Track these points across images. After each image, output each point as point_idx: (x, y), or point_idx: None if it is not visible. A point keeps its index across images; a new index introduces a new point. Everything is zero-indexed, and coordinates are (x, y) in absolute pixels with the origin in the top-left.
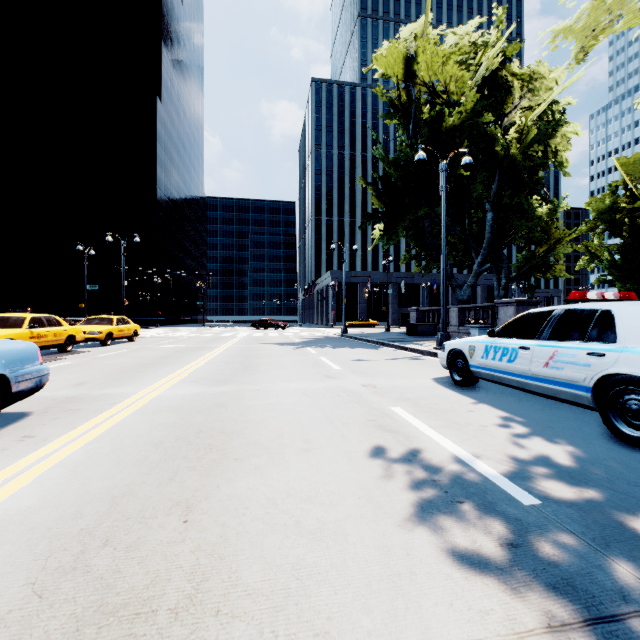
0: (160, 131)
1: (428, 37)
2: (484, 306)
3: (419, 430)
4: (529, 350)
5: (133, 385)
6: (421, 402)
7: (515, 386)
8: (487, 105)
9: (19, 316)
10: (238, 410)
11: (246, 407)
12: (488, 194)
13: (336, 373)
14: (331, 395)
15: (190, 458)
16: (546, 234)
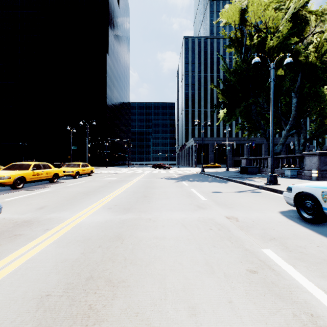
0: (108, 70)
1: None
2: (293, 156)
3: (317, 299)
4: None
5: (71, 210)
6: (288, 243)
7: None
8: (292, 33)
9: (28, 163)
10: (131, 244)
11: (138, 240)
12: (293, 87)
13: (204, 203)
14: (205, 228)
15: None
16: None
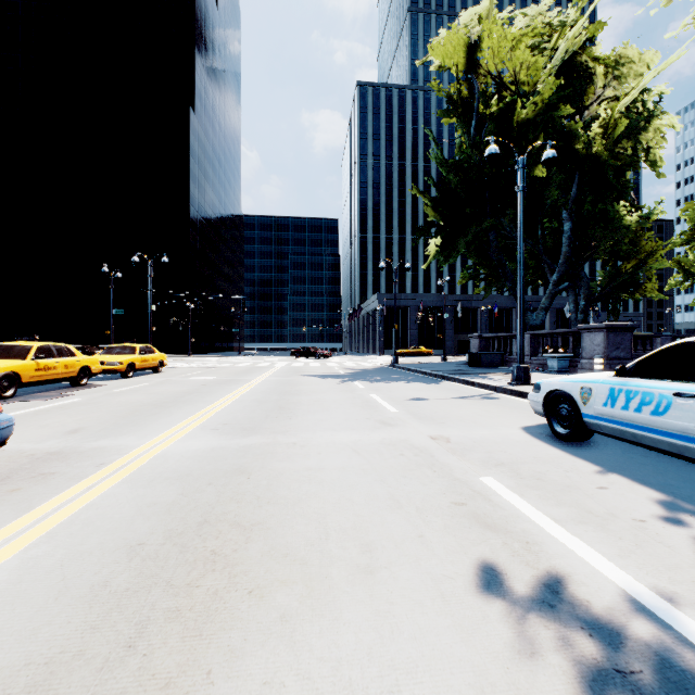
0: (193, 144)
1: (495, 17)
2: (563, 332)
3: (539, 527)
4: (694, 399)
5: (137, 434)
6: (521, 469)
7: (664, 450)
8: (564, 97)
9: (24, 345)
10: (265, 479)
11: (276, 474)
12: (565, 200)
13: (393, 418)
14: (392, 454)
15: (176, 586)
16: (635, 247)
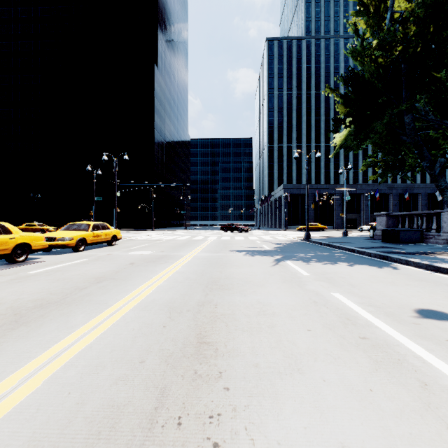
0: (156, 88)
1: None
2: None
3: None
4: None
5: None
6: None
7: None
8: None
9: None
10: None
11: None
12: None
13: None
14: None
15: None
16: None
